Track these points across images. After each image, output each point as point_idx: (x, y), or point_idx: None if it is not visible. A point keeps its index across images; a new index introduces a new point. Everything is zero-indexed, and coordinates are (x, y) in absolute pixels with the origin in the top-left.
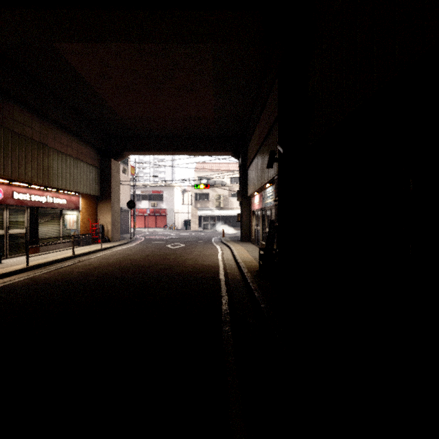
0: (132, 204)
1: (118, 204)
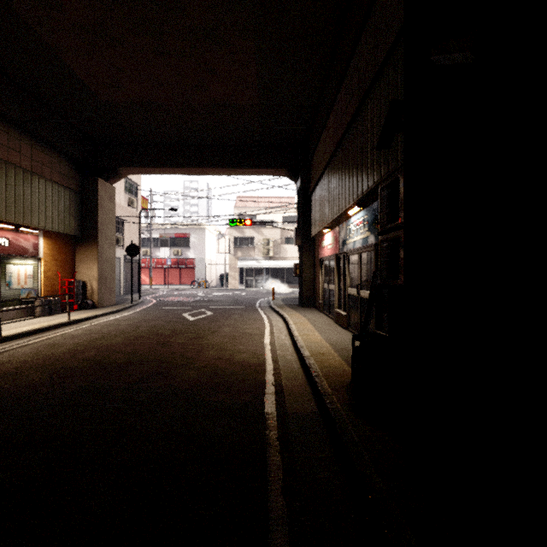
0: (135, 249)
1: (111, 250)
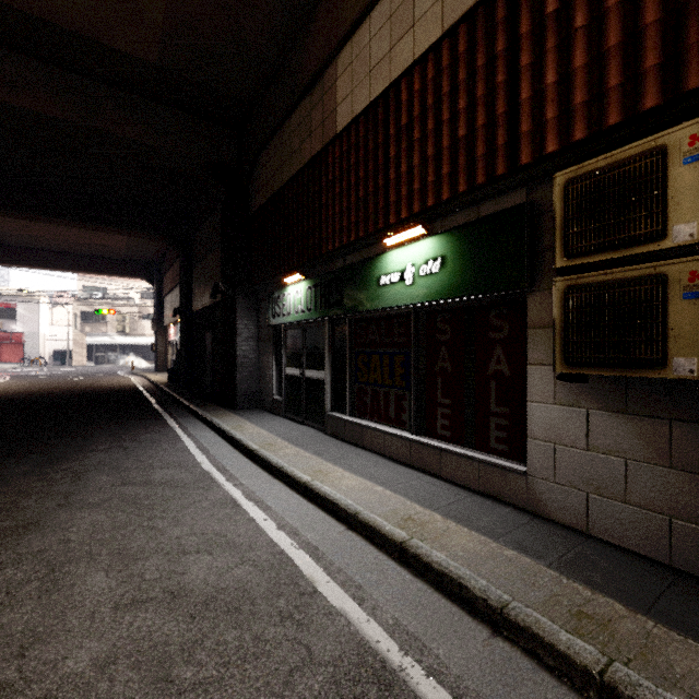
0: None
1: None
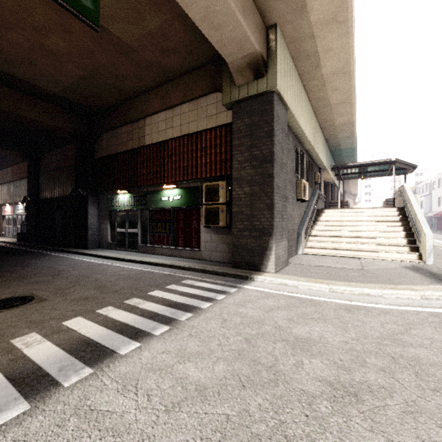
0: None
1: None
